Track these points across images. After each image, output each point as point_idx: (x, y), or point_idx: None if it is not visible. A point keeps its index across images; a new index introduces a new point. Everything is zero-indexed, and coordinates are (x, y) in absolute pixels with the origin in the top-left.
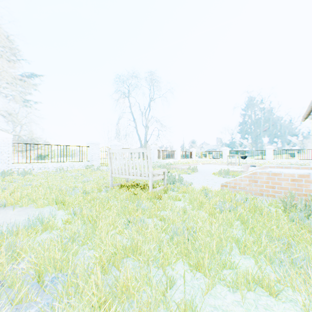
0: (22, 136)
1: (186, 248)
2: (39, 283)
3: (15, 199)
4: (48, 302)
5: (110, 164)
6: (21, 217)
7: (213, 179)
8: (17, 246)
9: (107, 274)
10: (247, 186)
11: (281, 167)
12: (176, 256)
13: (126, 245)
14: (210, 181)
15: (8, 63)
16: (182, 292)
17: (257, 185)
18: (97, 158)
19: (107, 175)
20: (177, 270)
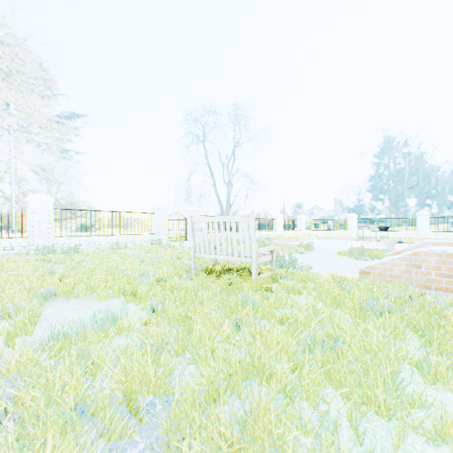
0: (61, 200)
1: (339, 369)
2: (131, 412)
3: (68, 287)
4: (151, 442)
5: (192, 238)
6: (80, 312)
7: (341, 262)
8: (88, 355)
9: (225, 404)
10: (404, 273)
11: (452, 245)
12: (324, 381)
13: (245, 361)
14: (338, 265)
15: (43, 100)
16: (350, 440)
17: (421, 271)
18: (165, 230)
19: (184, 255)
20: (331, 403)
